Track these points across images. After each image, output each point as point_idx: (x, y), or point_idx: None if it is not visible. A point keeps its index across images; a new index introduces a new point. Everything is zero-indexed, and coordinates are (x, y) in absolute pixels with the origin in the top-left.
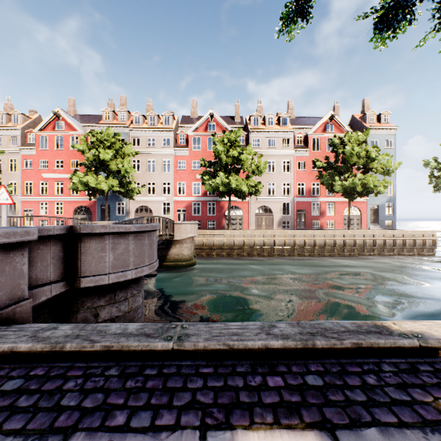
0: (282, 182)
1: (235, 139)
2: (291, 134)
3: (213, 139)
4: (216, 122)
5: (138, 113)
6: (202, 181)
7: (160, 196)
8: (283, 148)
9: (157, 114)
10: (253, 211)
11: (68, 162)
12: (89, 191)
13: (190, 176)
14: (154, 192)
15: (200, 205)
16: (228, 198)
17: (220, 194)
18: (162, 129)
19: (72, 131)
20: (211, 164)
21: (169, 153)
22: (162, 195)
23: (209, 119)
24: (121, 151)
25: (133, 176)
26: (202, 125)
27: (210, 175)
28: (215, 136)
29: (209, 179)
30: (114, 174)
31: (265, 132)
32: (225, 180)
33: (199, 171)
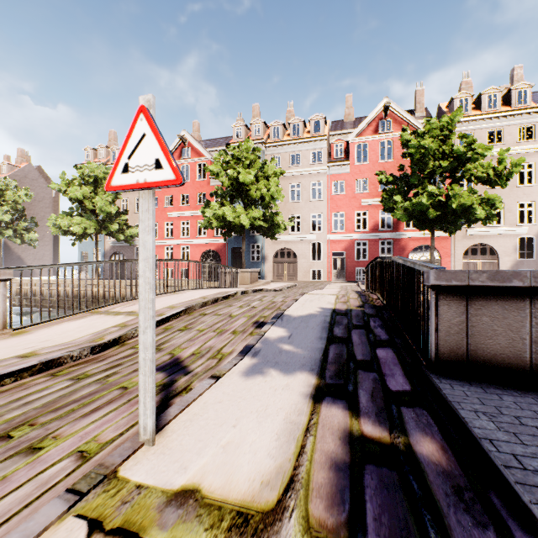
0: (518, 201)
1: (450, 128)
2: (537, 116)
3: (402, 137)
4: (393, 117)
5: (276, 122)
6: (386, 205)
7: (307, 233)
8: (519, 143)
9: (302, 120)
10: (460, 252)
11: (194, 196)
12: (224, 227)
13: (351, 203)
14: (292, 230)
15: (367, 245)
16: (414, 233)
17: (419, 224)
18: (311, 139)
19: (198, 157)
20: (396, 178)
21: (321, 172)
22: (310, 232)
23: (382, 114)
24: (261, 172)
25: (277, 206)
26: (369, 125)
27: (401, 194)
28: (407, 130)
29: (403, 200)
30: (251, 205)
31: (483, 120)
32: (438, 197)
33: (365, 194)
